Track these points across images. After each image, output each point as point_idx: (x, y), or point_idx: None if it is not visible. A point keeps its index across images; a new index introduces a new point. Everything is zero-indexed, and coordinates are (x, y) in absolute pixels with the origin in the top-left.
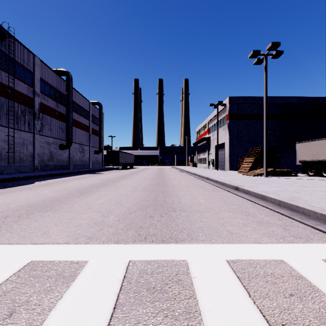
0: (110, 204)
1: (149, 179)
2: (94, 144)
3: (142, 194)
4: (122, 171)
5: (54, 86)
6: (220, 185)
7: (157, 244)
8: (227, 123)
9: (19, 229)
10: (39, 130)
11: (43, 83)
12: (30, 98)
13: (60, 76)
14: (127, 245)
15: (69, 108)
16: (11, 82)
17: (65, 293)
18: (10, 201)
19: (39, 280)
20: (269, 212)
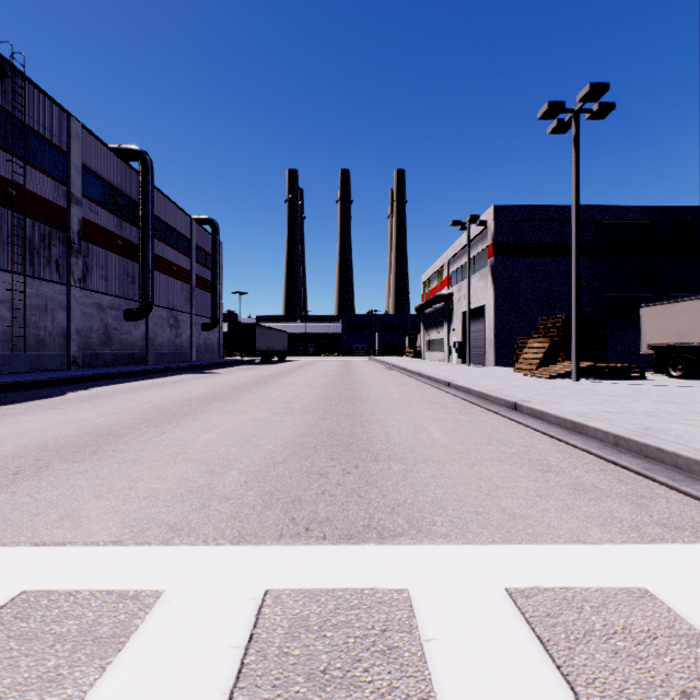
0: (229, 442)
1: (320, 384)
2: (201, 309)
3: (304, 420)
4: (261, 368)
5: (113, 184)
6: (477, 398)
7: (335, 546)
8: (490, 262)
9: (8, 505)
10: (81, 278)
11: (88, 177)
12: (61, 208)
13: (126, 162)
14: (263, 547)
15: (145, 231)
16: (19, 173)
17: (92, 688)
18: (4, 437)
19: (33, 648)
20: (594, 463)
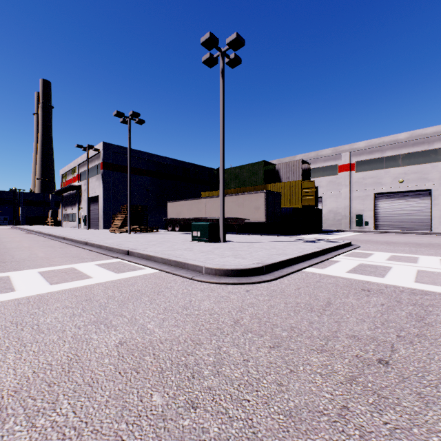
0: None
1: None
2: None
3: None
4: None
5: None
6: (75, 243)
7: None
8: (101, 172)
9: None
10: None
11: None
12: None
13: None
14: None
15: None
16: None
17: None
18: None
19: None
20: (95, 254)
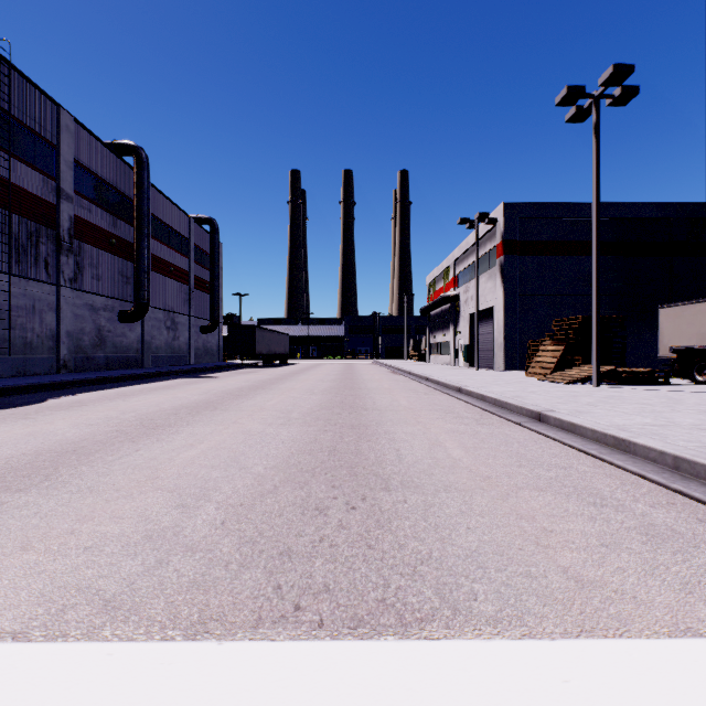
0: (212, 463)
1: (321, 390)
2: (200, 311)
3: (302, 434)
4: (261, 371)
5: (106, 180)
6: (494, 406)
7: (337, 642)
8: (499, 262)
9: None
10: (72, 277)
11: (80, 172)
12: (50, 204)
13: (121, 157)
14: (230, 645)
15: (140, 230)
16: (4, 166)
17: None
18: None
19: None
20: (655, 493)
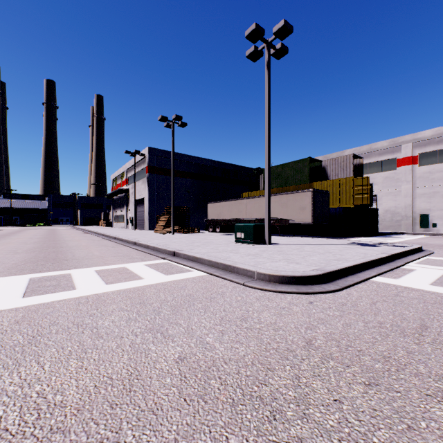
0: None
1: (33, 242)
2: None
3: (28, 255)
4: None
5: None
6: (125, 242)
7: (51, 272)
8: (147, 176)
9: None
10: None
11: None
12: None
13: None
14: (26, 275)
15: None
16: None
17: None
18: None
19: None
20: (143, 254)
